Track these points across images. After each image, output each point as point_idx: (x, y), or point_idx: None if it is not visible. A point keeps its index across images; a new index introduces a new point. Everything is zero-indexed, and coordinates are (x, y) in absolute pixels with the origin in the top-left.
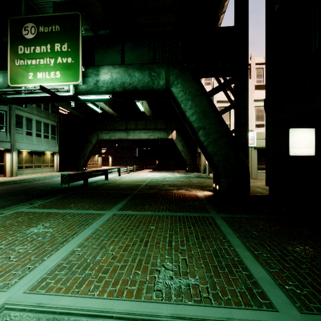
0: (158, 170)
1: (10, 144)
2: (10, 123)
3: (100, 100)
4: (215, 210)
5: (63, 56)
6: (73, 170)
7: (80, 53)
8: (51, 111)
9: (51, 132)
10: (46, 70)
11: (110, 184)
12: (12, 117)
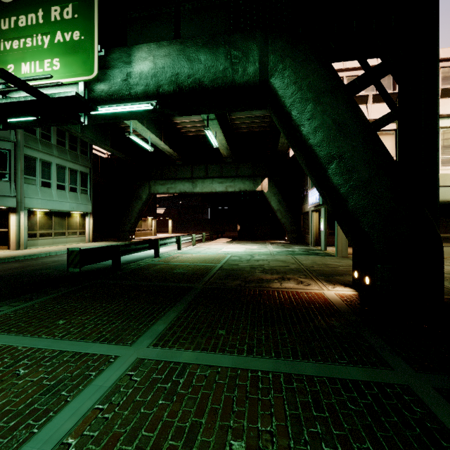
0: (240, 240)
1: (15, 200)
2: (16, 168)
3: (137, 114)
4: (399, 354)
5: (66, 30)
6: (115, 240)
7: (95, 21)
8: (81, 152)
9: (80, 182)
10: (37, 57)
11: (159, 266)
12: (18, 159)
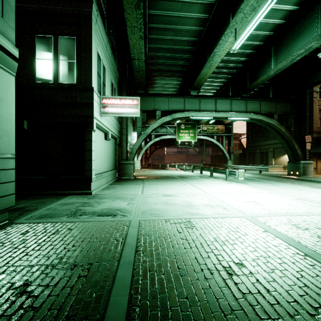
0: None
1: None
2: None
3: None
4: None
5: None
6: None
7: None
8: None
9: None
10: None
11: None
12: None
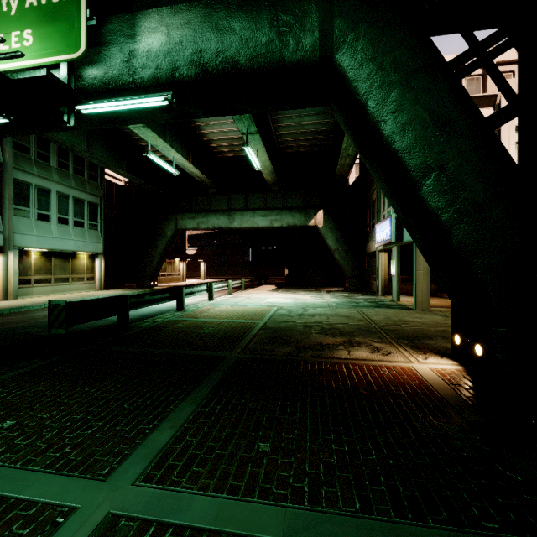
0: (288, 288)
1: (2, 236)
2: (3, 196)
3: (147, 115)
4: None
5: None
6: (133, 287)
7: None
8: (90, 177)
9: (89, 215)
10: (1, 29)
11: (181, 324)
12: (6, 185)
